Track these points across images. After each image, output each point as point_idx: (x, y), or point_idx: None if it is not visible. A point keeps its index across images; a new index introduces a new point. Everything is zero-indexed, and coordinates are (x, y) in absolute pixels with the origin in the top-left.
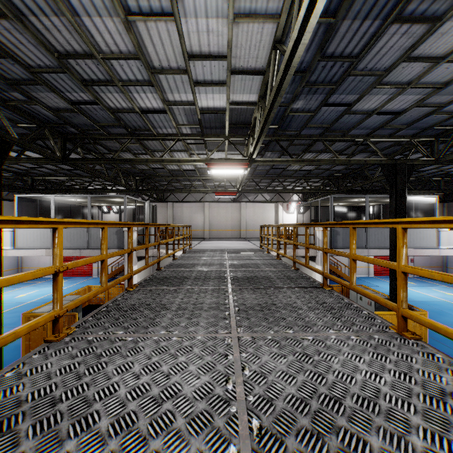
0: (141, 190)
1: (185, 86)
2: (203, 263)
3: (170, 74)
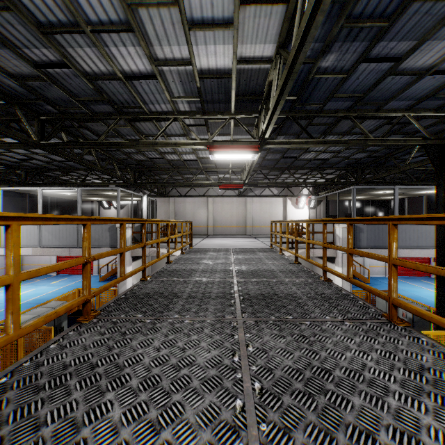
0: (140, 184)
1: (177, 32)
2: (203, 269)
3: (154, 7)
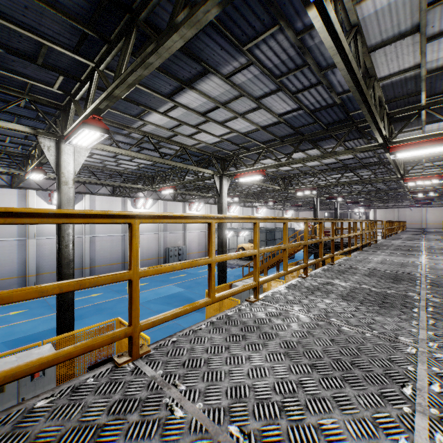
0: None
1: None
2: None
3: None
